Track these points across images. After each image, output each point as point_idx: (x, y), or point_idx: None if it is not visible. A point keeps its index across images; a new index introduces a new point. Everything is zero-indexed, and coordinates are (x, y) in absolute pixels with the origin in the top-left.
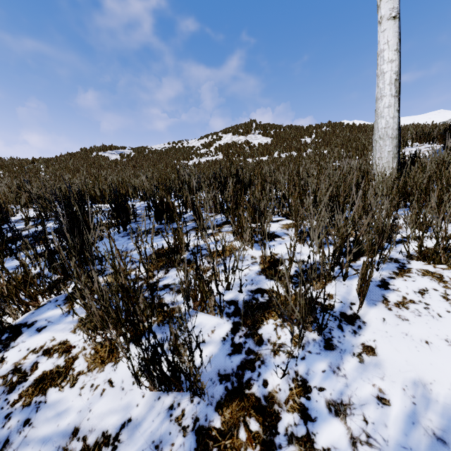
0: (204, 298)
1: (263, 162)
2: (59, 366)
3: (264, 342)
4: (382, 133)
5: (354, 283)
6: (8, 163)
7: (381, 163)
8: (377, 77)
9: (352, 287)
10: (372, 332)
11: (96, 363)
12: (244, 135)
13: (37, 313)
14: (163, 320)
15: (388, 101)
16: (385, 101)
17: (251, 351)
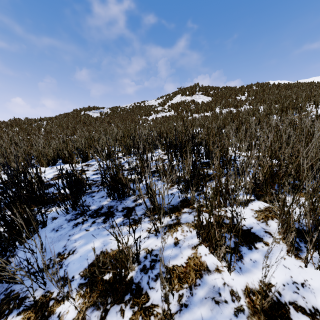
0: None
1: (208, 118)
2: None
3: None
4: None
5: None
6: (22, 122)
7: None
8: None
9: None
10: None
11: None
12: (190, 96)
13: None
14: None
15: None
16: None
17: None
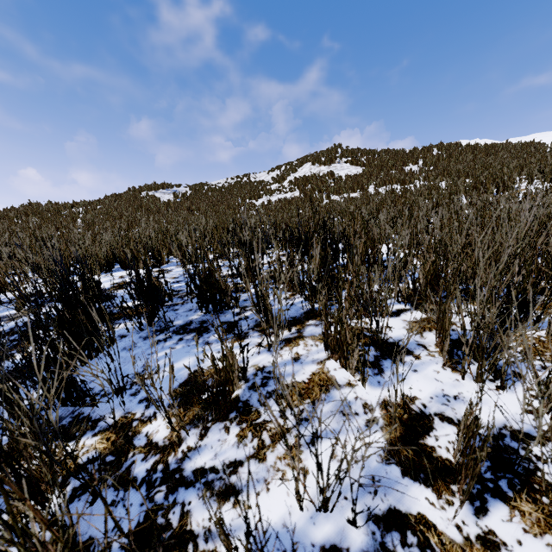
0: None
1: (354, 201)
2: None
3: None
4: None
5: None
6: (43, 209)
7: None
8: None
9: None
10: None
11: None
12: (326, 165)
13: None
14: None
15: None
16: None
17: None
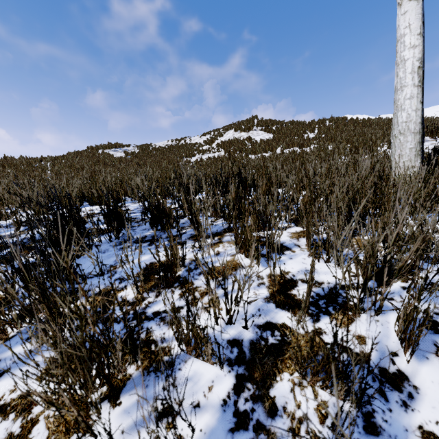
0: (199, 344)
1: (265, 159)
2: (12, 435)
3: (278, 412)
4: (402, 128)
5: (390, 320)
6: (17, 162)
7: (401, 161)
8: (396, 66)
9: (389, 327)
10: (430, 406)
11: (58, 433)
12: (245, 131)
13: (3, 348)
14: (148, 367)
15: (410, 92)
16: (406, 92)
17: (261, 426)
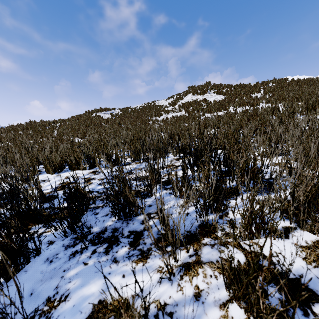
0: None
1: (222, 118)
2: None
3: None
4: None
5: None
6: (37, 125)
7: None
8: None
9: None
10: None
11: None
12: (201, 94)
13: None
14: None
15: None
16: None
17: None
